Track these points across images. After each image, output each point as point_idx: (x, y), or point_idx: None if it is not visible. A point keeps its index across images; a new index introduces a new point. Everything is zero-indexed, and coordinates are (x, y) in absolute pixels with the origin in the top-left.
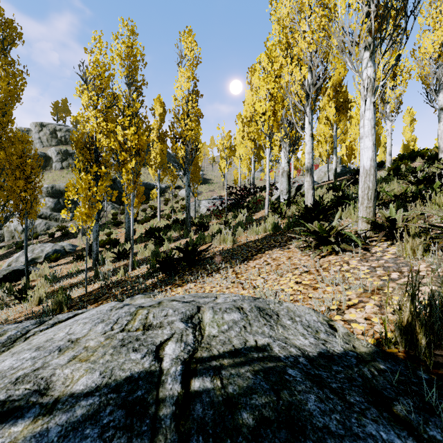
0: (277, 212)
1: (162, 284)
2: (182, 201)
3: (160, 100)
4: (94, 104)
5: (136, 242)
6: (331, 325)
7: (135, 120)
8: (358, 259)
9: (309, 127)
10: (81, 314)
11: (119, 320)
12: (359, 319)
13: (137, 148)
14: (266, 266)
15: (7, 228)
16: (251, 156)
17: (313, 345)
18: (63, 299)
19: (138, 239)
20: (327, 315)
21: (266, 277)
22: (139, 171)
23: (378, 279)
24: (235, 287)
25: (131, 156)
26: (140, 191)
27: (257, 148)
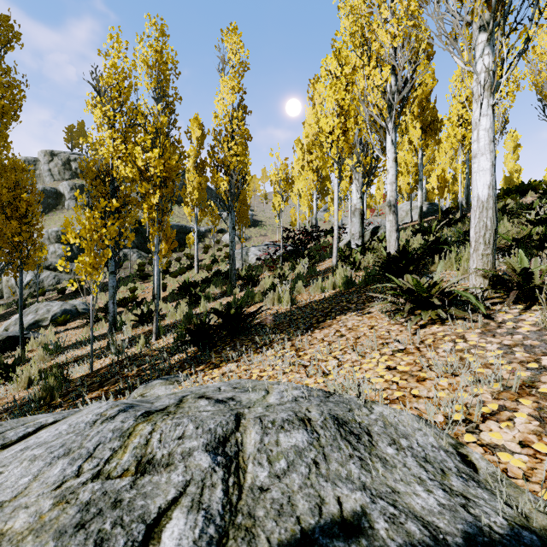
0: (348, 261)
1: (192, 363)
2: (226, 248)
3: (198, 121)
4: (110, 121)
5: (167, 300)
6: (464, 456)
7: (160, 140)
8: (478, 331)
9: (392, 148)
10: (48, 427)
11: (97, 450)
12: (510, 444)
13: (163, 177)
14: (339, 340)
15: (7, 282)
16: (313, 191)
17: (447, 510)
18: (55, 383)
19: (169, 297)
20: (451, 432)
21: (340, 358)
22: (171, 210)
23: (521, 368)
24: (296, 372)
25: (155, 188)
26: (171, 235)
27: (320, 181)
